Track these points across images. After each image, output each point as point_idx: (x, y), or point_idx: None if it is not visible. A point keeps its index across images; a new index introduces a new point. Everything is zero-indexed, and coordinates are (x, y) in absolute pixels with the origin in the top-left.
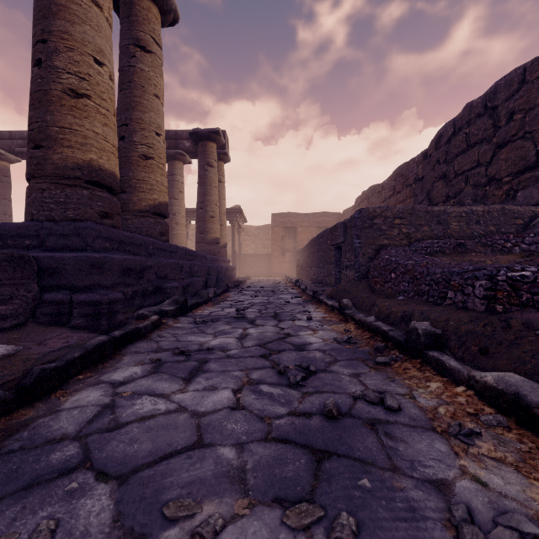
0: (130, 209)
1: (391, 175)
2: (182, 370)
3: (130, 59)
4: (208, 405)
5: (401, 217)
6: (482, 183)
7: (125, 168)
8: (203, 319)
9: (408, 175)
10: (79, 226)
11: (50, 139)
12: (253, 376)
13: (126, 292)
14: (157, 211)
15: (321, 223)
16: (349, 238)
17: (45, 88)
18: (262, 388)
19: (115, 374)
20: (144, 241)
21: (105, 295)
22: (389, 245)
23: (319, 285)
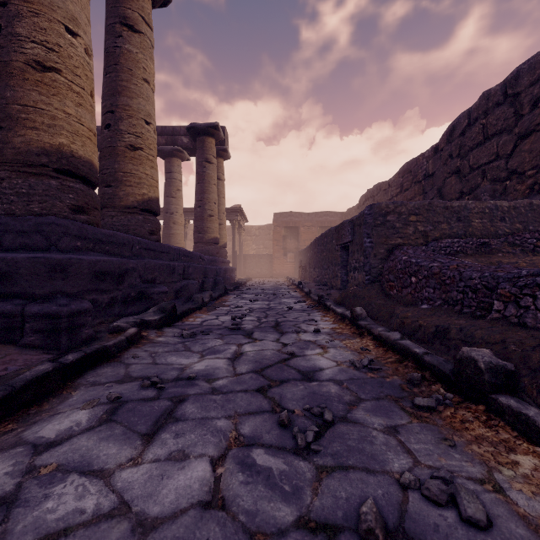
0: (116, 205)
1: (398, 172)
2: (145, 417)
3: (116, 39)
4: (167, 498)
5: (417, 214)
6: (502, 177)
7: (111, 160)
8: (191, 331)
9: (417, 171)
10: (41, 222)
11: (10, 119)
12: (243, 430)
13: (101, 300)
14: (147, 208)
15: (324, 223)
16: (357, 237)
17: (5, 58)
18: (255, 457)
19: (49, 425)
20: (128, 240)
21: (65, 305)
22: (403, 245)
23: (324, 288)
